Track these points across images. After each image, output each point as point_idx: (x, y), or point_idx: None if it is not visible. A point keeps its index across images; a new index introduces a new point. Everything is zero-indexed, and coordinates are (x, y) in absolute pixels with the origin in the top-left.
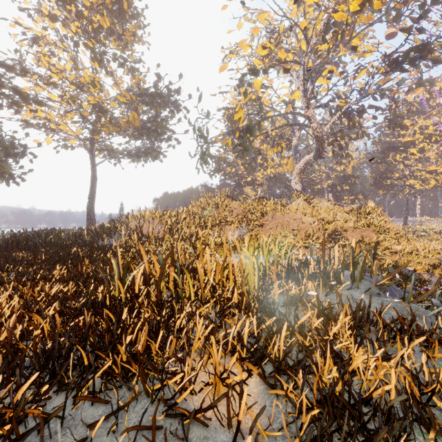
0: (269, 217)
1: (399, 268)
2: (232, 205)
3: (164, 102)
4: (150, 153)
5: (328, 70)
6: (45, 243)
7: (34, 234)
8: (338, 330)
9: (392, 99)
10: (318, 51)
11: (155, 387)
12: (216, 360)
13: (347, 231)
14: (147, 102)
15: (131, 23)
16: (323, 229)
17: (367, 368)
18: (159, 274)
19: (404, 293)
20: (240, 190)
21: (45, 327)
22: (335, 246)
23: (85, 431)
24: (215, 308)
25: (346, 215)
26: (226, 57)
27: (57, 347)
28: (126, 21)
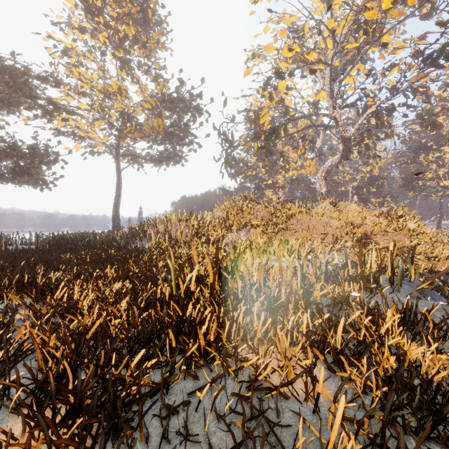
0: (294, 221)
1: (440, 272)
2: (256, 209)
3: (186, 107)
4: (172, 158)
5: (355, 68)
6: (83, 245)
7: (73, 237)
8: (388, 328)
9: (425, 96)
10: (345, 49)
11: (232, 368)
12: (286, 346)
13: (377, 235)
14: (170, 107)
15: (154, 31)
16: (352, 233)
17: (424, 358)
18: (214, 273)
19: (448, 297)
20: (261, 193)
21: (125, 316)
22: (364, 250)
23: (184, 398)
24: (261, 306)
25: (376, 219)
26: (248, 60)
27: (146, 332)
28: (149, 29)
